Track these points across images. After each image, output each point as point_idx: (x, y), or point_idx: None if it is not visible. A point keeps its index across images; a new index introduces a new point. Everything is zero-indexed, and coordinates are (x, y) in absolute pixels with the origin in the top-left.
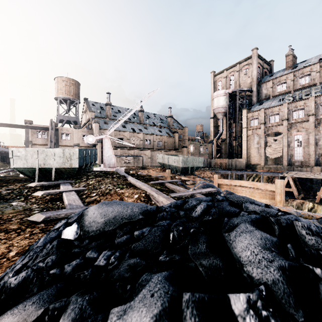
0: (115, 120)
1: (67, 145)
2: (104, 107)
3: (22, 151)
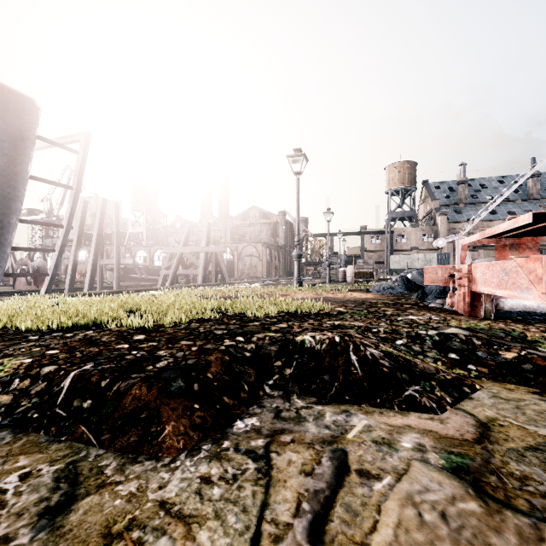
0: (475, 204)
1: (403, 250)
2: (454, 187)
3: (397, 257)
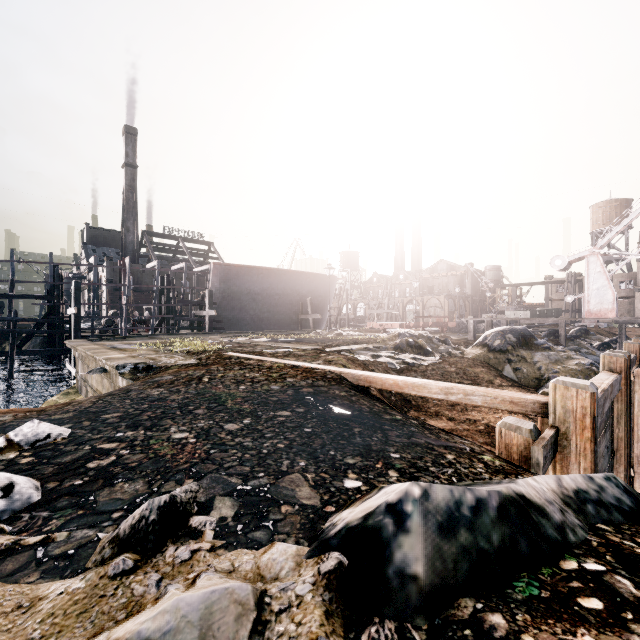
0: None
1: None
2: None
3: (509, 312)
